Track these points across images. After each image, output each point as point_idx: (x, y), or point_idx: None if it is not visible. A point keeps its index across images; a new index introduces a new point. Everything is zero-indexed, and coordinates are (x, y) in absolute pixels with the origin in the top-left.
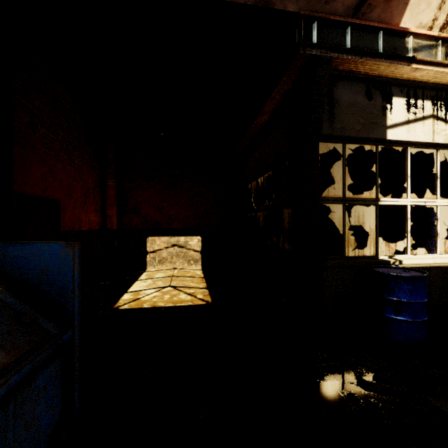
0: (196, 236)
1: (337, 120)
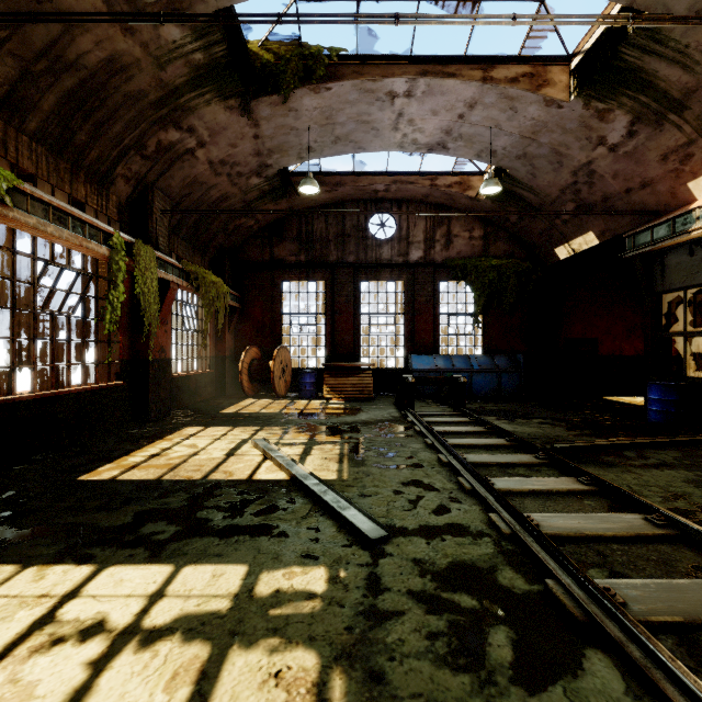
0: None
1: (667, 279)
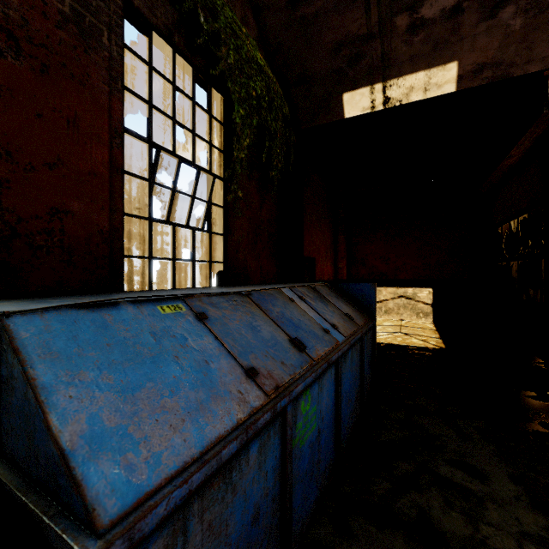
0: (426, 288)
1: None
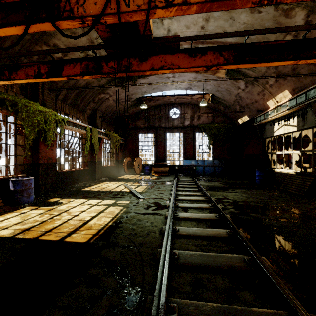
0: None
1: (265, 134)
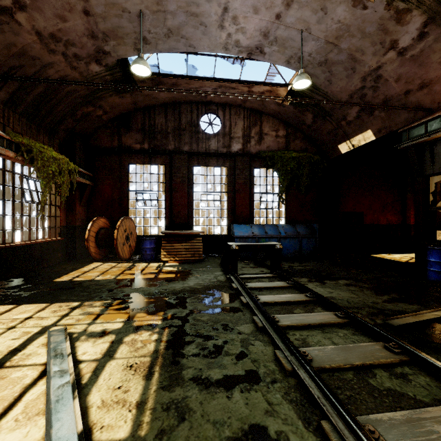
0: None
1: (436, 164)
